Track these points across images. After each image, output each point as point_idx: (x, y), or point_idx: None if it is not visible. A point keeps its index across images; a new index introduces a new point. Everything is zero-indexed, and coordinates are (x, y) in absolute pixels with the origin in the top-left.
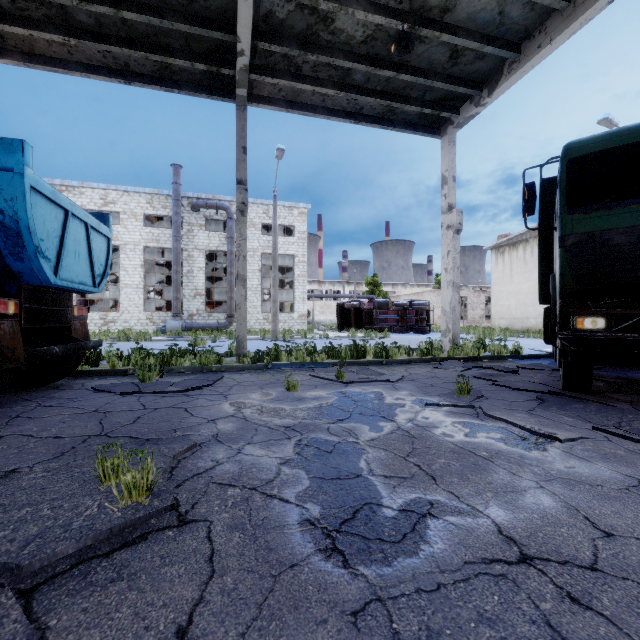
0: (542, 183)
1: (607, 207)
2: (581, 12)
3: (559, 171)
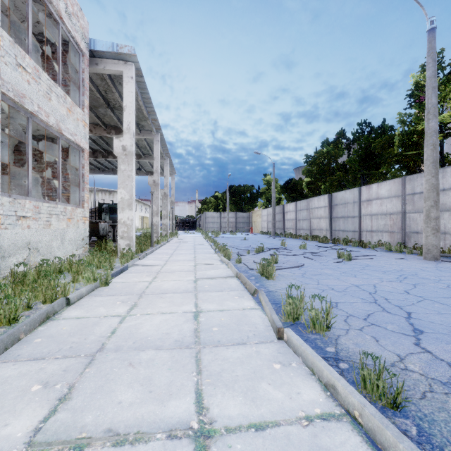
0: (99, 203)
1: (113, 214)
2: (102, 173)
3: (108, 208)
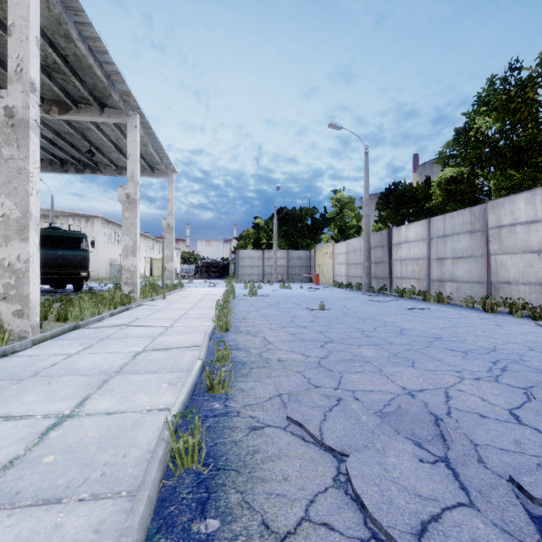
0: None
1: None
2: None
3: None
